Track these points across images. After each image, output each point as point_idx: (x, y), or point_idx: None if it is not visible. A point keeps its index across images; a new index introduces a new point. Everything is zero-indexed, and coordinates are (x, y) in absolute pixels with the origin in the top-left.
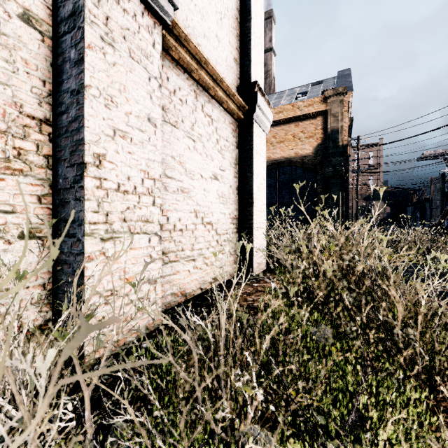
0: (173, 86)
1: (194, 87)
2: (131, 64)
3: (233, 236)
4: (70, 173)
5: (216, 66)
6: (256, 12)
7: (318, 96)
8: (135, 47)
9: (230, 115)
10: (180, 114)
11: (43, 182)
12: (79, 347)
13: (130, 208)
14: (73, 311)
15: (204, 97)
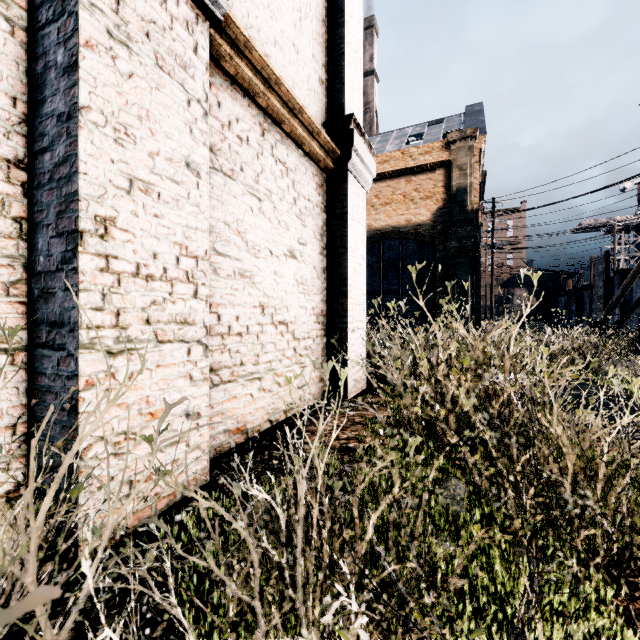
0: (228, 116)
1: (260, 118)
2: (159, 76)
3: (318, 341)
4: (56, 247)
5: (293, 89)
6: (352, 14)
7: (439, 141)
8: (165, 51)
9: (314, 163)
10: (239, 159)
11: (11, 261)
12: (70, 527)
13: (157, 303)
14: (29, 499)
15: (274, 135)
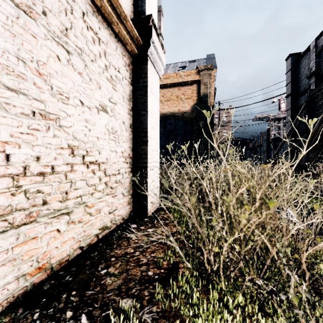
0: None
1: None
2: None
3: (126, 176)
4: None
5: None
6: None
7: (194, 69)
8: None
9: (123, 45)
10: (40, 1)
11: None
12: None
13: None
14: None
15: (85, 3)
